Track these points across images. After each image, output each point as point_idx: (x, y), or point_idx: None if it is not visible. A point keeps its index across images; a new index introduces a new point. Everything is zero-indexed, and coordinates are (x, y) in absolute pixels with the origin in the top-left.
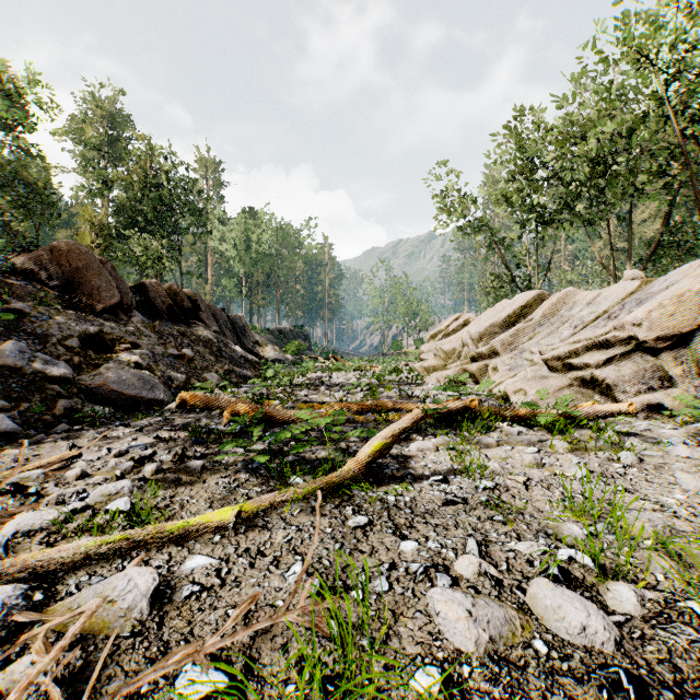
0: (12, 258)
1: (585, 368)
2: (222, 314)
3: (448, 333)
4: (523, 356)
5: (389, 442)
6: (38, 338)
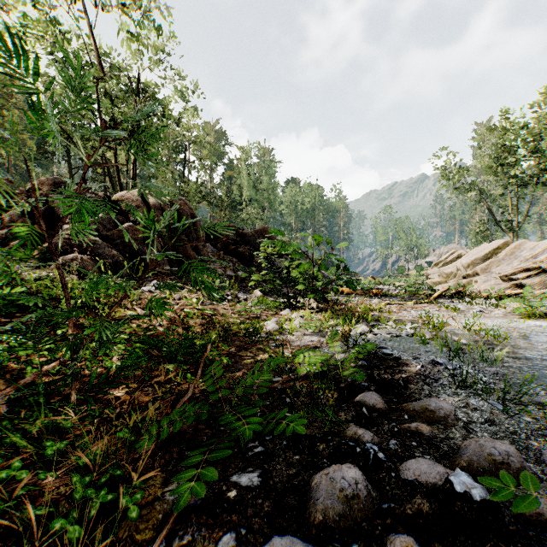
0: None
1: (517, 279)
2: None
3: (447, 262)
4: (491, 275)
5: (440, 294)
6: None
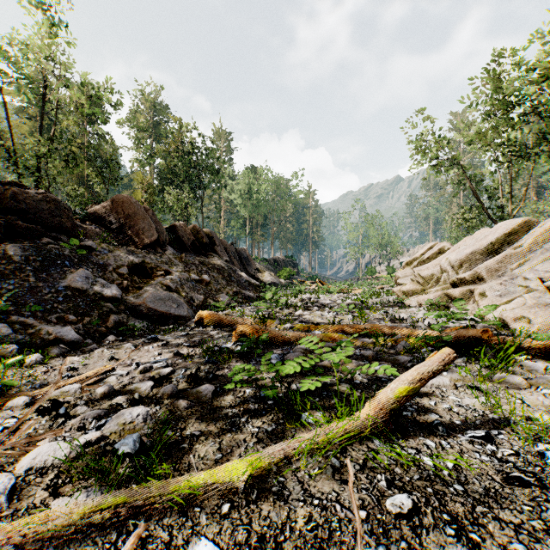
0: (87, 209)
1: None
2: (231, 247)
3: (423, 260)
4: (514, 282)
5: (412, 384)
6: (100, 267)
